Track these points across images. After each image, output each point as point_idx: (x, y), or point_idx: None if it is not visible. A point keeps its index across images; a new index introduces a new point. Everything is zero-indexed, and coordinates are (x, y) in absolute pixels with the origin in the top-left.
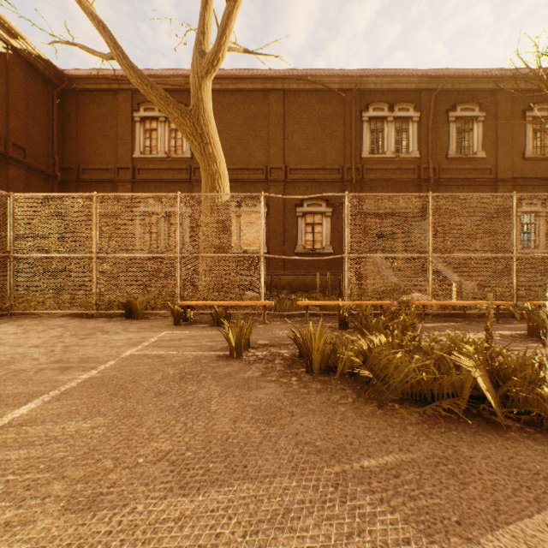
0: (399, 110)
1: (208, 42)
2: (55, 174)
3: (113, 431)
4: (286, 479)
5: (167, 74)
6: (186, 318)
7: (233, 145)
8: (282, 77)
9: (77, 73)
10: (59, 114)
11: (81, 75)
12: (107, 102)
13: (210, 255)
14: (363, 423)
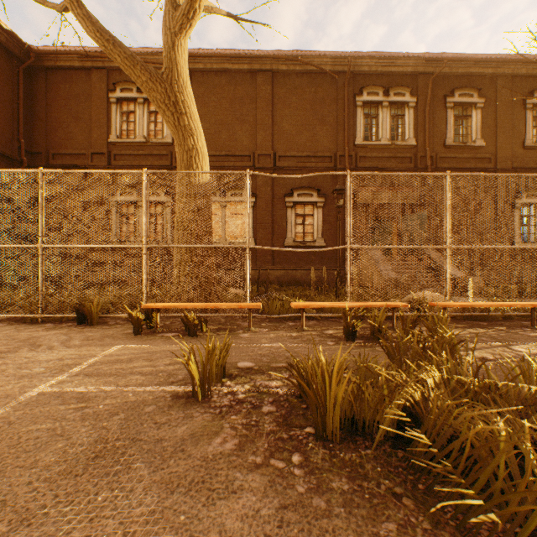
0: (394, 94)
1: None
2: (20, 158)
3: None
4: None
5: (145, 51)
6: (151, 324)
7: (218, 129)
8: (271, 56)
9: (46, 48)
10: (26, 93)
11: (50, 50)
12: (80, 81)
13: (183, 246)
14: None
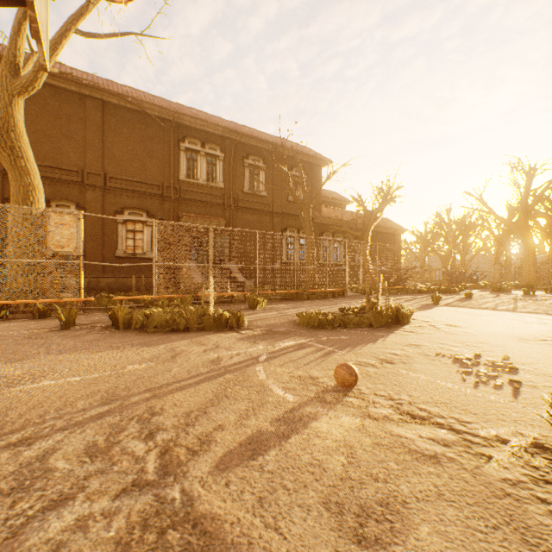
0: (210, 148)
1: (21, 64)
2: None
3: (5, 353)
4: (102, 348)
5: None
6: (0, 316)
7: (40, 139)
8: (102, 89)
9: None
10: None
11: None
12: None
13: (26, 260)
14: (138, 337)
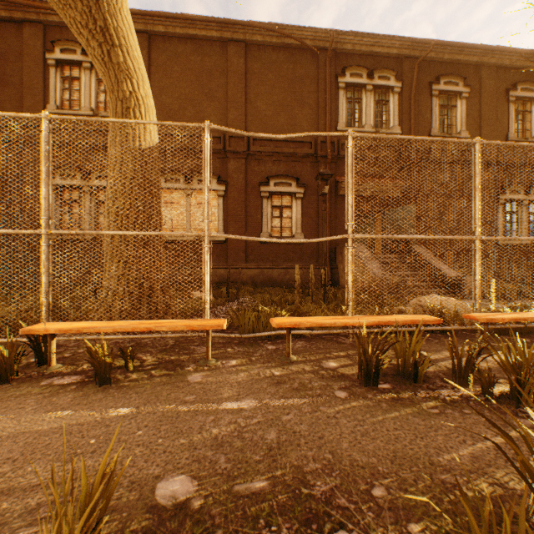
0: (379, 77)
1: None
2: None
3: None
4: None
5: None
6: (43, 358)
7: (182, 105)
8: (244, 23)
9: None
10: None
11: None
12: (8, 36)
13: (107, 232)
14: None
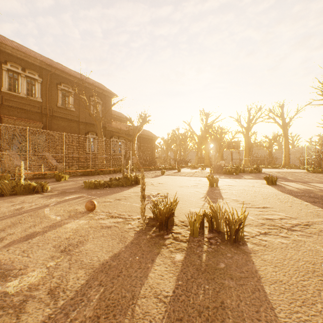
0: (30, 72)
1: None
2: None
3: None
4: None
5: None
6: None
7: None
8: None
9: None
10: None
11: None
12: None
13: None
14: None
